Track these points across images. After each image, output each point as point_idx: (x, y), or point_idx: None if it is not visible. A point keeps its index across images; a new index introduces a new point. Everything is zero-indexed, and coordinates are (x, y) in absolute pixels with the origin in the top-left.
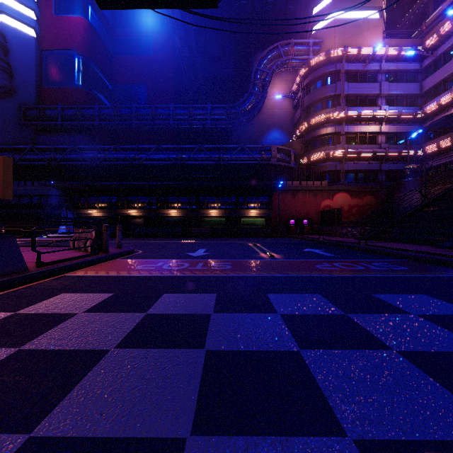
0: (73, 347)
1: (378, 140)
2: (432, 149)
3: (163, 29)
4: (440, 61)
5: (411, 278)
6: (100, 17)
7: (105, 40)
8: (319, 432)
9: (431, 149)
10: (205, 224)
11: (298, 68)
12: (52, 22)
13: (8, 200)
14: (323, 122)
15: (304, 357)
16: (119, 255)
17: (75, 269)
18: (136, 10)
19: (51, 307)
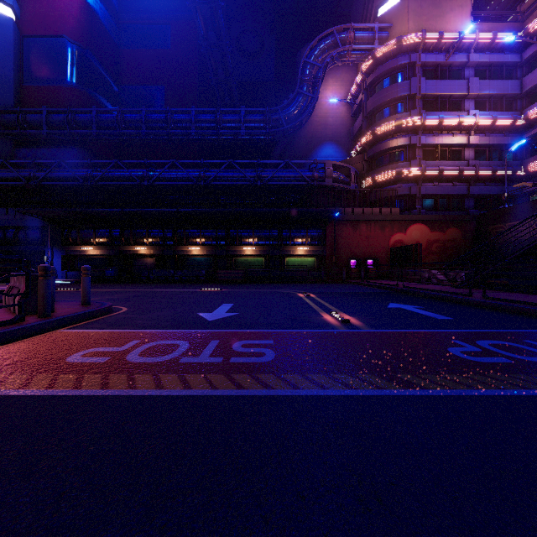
0: None
1: (465, 155)
2: None
3: (185, 15)
4: None
5: None
6: None
7: (108, 28)
8: None
9: (536, 166)
10: (238, 266)
11: (359, 62)
12: None
13: None
14: (393, 132)
15: None
16: (70, 321)
17: None
18: None
19: None
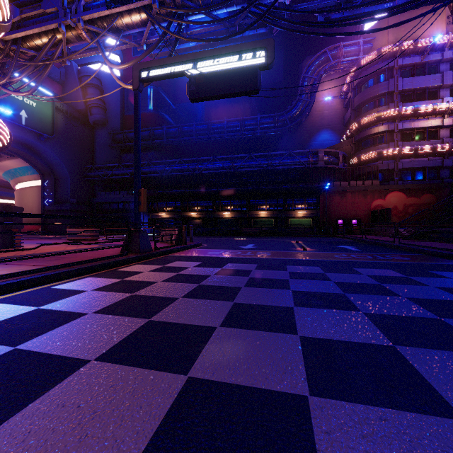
0: (197, 274)
1: (440, 134)
2: None
3: None
4: None
5: (399, 263)
6: None
7: None
8: (282, 289)
9: None
10: (255, 224)
11: (348, 68)
12: None
13: (103, 206)
14: (375, 121)
15: (289, 280)
16: (193, 246)
17: (172, 252)
18: None
19: (177, 265)
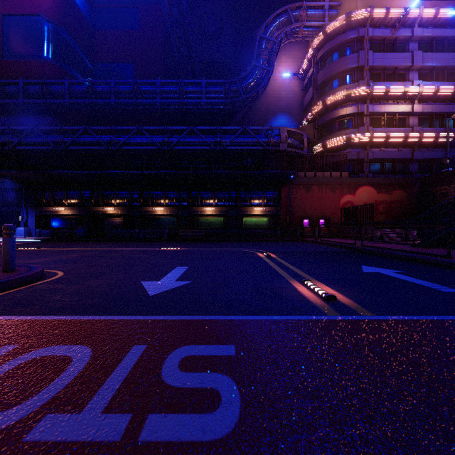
0: None
1: (409, 122)
2: None
3: None
4: None
5: None
6: None
7: (83, 10)
8: None
9: None
10: (199, 225)
11: (310, 38)
12: None
13: None
14: (342, 101)
15: None
16: None
17: None
18: None
19: None
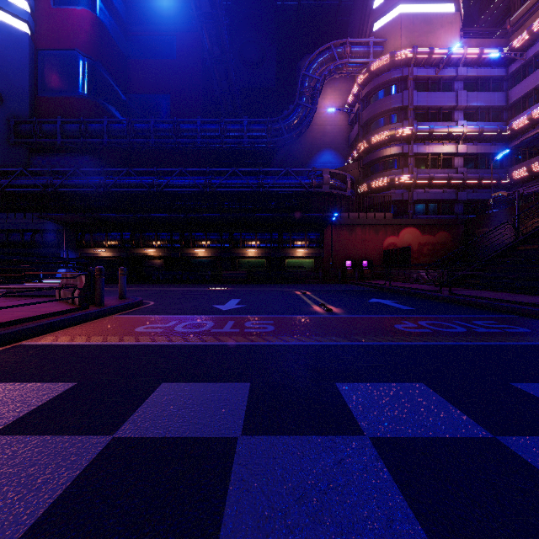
0: None
1: (454, 163)
2: (522, 174)
3: (190, 27)
4: (531, 65)
5: None
6: (111, 11)
7: (117, 40)
8: None
9: (520, 174)
10: (241, 267)
11: (355, 74)
12: (50, 15)
13: None
14: (387, 141)
15: None
16: (118, 310)
17: (43, 332)
18: (156, 4)
19: None
